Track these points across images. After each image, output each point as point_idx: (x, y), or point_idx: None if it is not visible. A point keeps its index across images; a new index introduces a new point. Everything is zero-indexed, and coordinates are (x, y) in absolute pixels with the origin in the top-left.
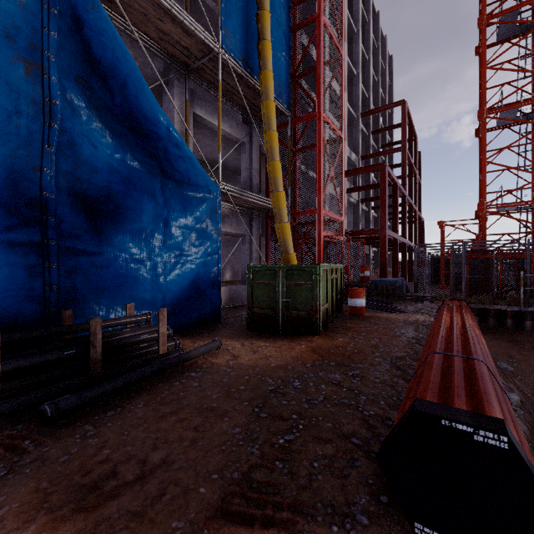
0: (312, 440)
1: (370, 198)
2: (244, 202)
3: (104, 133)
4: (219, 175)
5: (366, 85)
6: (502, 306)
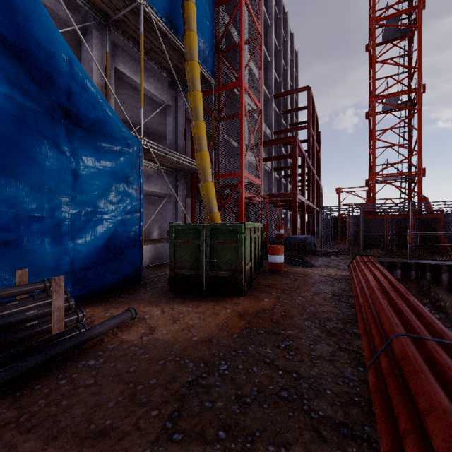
0: None
1: (282, 168)
2: (169, 162)
3: None
4: (141, 130)
5: (278, 72)
6: (392, 259)
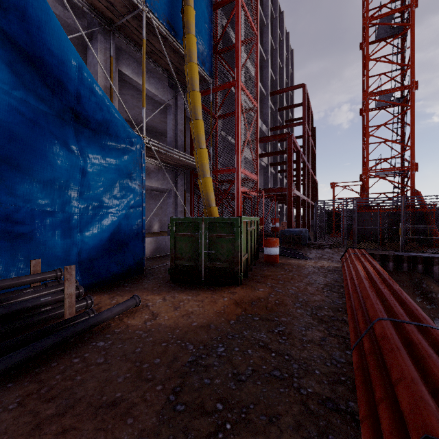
0: None
1: (278, 163)
2: (169, 159)
3: (2, 66)
4: (143, 130)
5: (274, 70)
6: (384, 251)
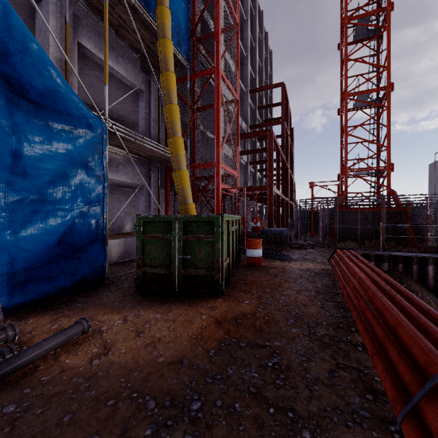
0: None
1: (257, 162)
2: (140, 149)
3: None
4: (105, 111)
5: (253, 68)
6: (365, 251)
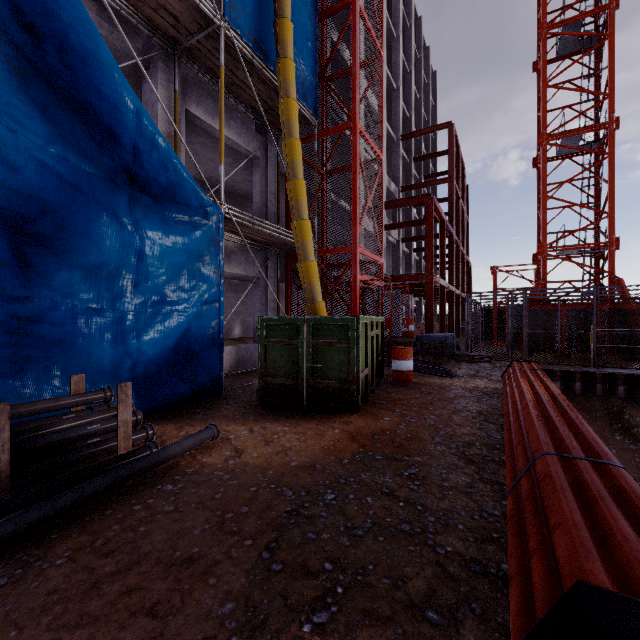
0: (360, 623)
1: (413, 238)
2: (256, 234)
3: (34, 113)
4: (221, 194)
5: (407, 103)
6: (569, 367)
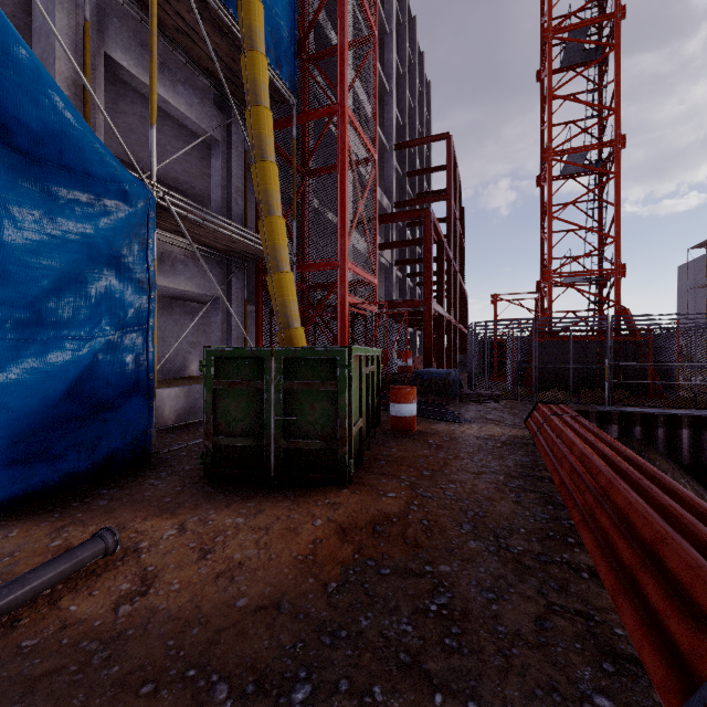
0: None
1: (407, 261)
2: (212, 237)
3: None
4: (152, 170)
5: (401, 109)
6: (581, 405)
